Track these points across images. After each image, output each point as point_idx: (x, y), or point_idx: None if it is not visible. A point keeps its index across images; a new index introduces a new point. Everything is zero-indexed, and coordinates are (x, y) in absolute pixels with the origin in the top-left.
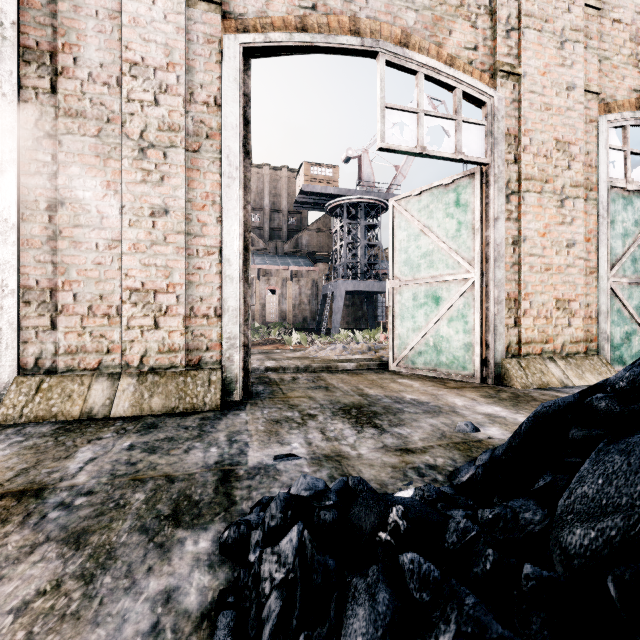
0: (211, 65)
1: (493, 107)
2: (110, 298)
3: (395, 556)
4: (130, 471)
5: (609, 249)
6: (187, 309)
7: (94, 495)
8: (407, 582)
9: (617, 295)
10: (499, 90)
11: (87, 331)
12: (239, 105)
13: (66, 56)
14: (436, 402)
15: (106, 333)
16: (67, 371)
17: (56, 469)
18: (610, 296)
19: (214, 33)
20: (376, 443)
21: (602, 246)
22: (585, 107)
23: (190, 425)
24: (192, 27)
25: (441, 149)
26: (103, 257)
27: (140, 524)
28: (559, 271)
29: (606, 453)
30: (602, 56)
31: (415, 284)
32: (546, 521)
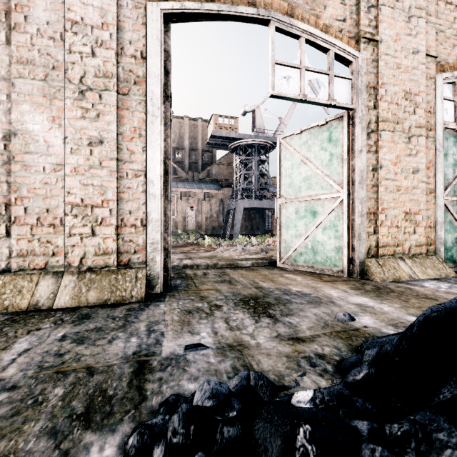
0: (138, 26)
1: (358, 65)
2: (55, 211)
3: None
4: (56, 363)
5: (443, 175)
6: (118, 220)
7: (16, 390)
8: None
9: (449, 210)
10: (362, 52)
11: (36, 238)
12: (160, 58)
13: (18, 14)
14: (316, 294)
15: (52, 239)
16: (19, 270)
17: None
18: (444, 211)
19: (140, 0)
20: (271, 332)
21: (438, 173)
22: (426, 67)
23: (117, 316)
24: None
25: (318, 97)
26: (49, 178)
27: (51, 425)
28: (407, 191)
29: None
30: (438, 29)
31: (297, 201)
32: None
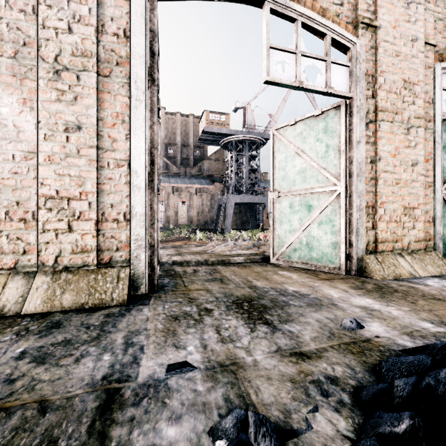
0: (121, 1)
1: (356, 52)
2: (26, 204)
3: None
4: (2, 394)
5: (442, 168)
6: (99, 214)
7: None
8: None
9: None
10: (360, 38)
11: (4, 234)
12: (146, 38)
13: None
14: (315, 294)
15: (22, 236)
16: None
17: None
18: (442, 205)
19: None
20: (270, 345)
21: (437, 165)
22: (425, 56)
23: (93, 323)
24: None
25: (315, 84)
26: (19, 167)
27: None
28: (406, 185)
29: None
30: (436, 17)
31: (291, 195)
32: None
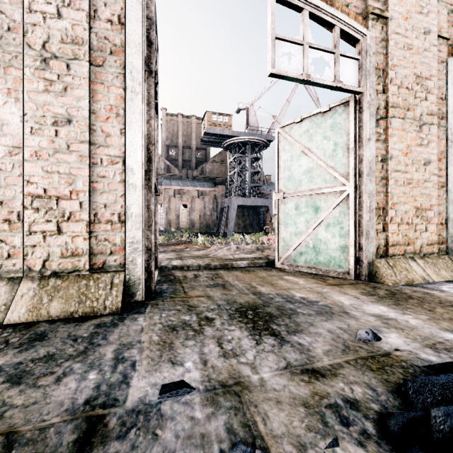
0: None
1: (366, 44)
2: (11, 204)
3: None
4: None
5: None
6: (91, 215)
7: None
8: None
9: None
10: (370, 30)
11: None
12: (142, 25)
13: None
14: (324, 301)
15: (6, 238)
16: None
17: None
18: None
19: None
20: (278, 360)
21: (450, 165)
22: (437, 50)
23: (81, 335)
24: None
25: (323, 78)
26: (3, 163)
27: None
28: (418, 185)
29: None
30: (449, 10)
31: (297, 196)
32: None
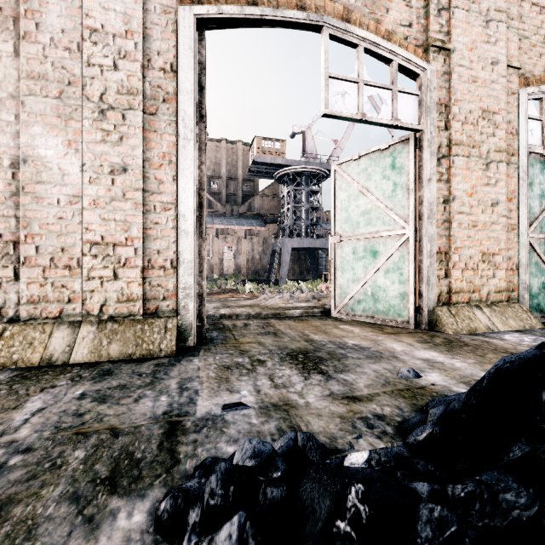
0: (167, 34)
1: (426, 79)
2: (71, 250)
3: None
4: (75, 423)
5: (528, 208)
6: (145, 261)
7: (31, 453)
8: None
9: (535, 249)
10: (431, 63)
11: (49, 282)
12: (194, 72)
13: (28, 21)
14: (376, 347)
15: (67, 283)
16: (29, 319)
17: (0, 421)
18: (529, 250)
19: (170, 4)
20: (323, 390)
21: (522, 205)
22: (507, 80)
23: (144, 372)
24: None
25: (379, 116)
26: (64, 212)
27: (72, 490)
28: (485, 227)
29: None
30: (522, 35)
31: (355, 239)
32: (535, 507)
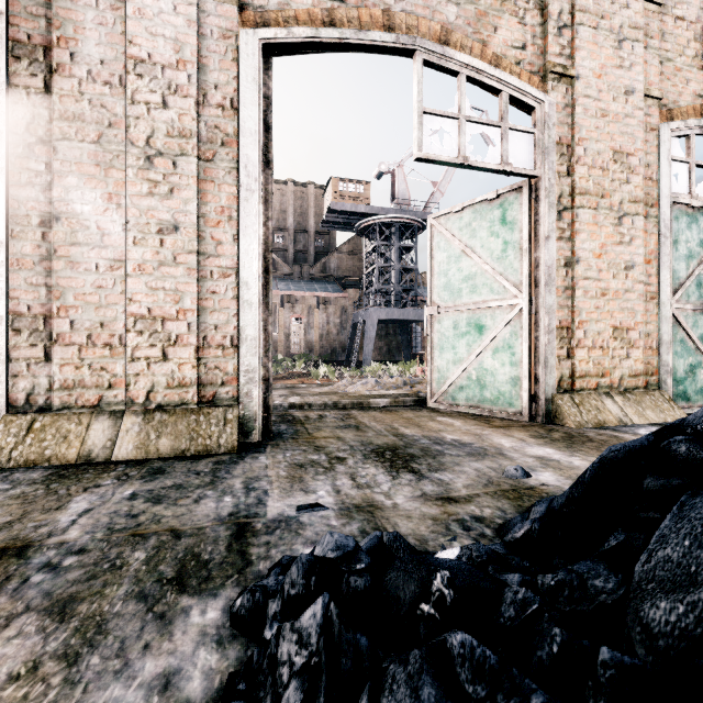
0: (227, 63)
1: (543, 113)
2: (112, 326)
3: (440, 634)
4: (130, 525)
5: (672, 272)
6: (200, 338)
7: (86, 554)
8: (457, 672)
9: (680, 323)
10: (550, 94)
11: (86, 363)
12: (259, 108)
13: (62, 51)
14: (480, 443)
15: (107, 365)
16: (63, 409)
17: (45, 522)
18: (673, 324)
19: (230, 27)
20: (414, 491)
21: (664, 269)
22: (645, 114)
23: (202, 470)
24: (205, 20)
25: (485, 160)
26: (104, 279)
27: (138, 589)
28: (616, 296)
29: (692, 508)
30: (664, 57)
31: (456, 311)
32: (621, 590)
